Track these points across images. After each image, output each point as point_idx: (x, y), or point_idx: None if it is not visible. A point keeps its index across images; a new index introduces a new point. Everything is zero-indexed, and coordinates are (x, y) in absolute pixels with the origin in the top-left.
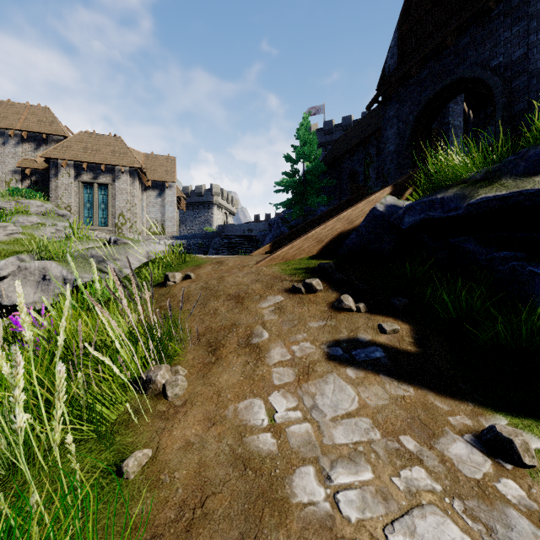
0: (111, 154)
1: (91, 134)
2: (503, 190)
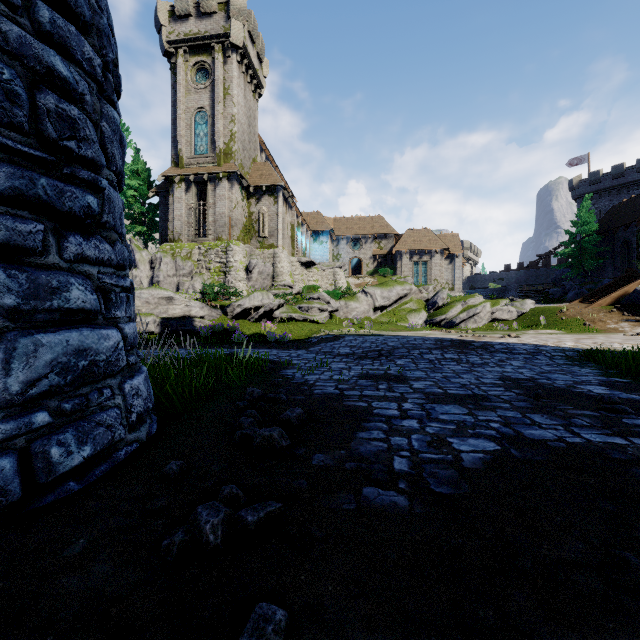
0: (428, 242)
1: (413, 230)
2: None
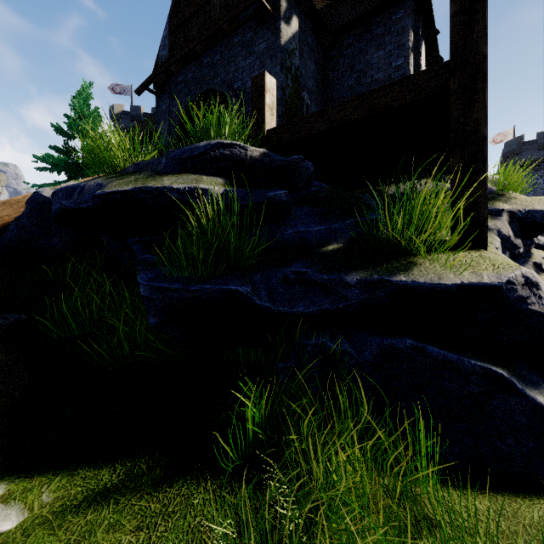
0: None
1: None
2: (131, 184)
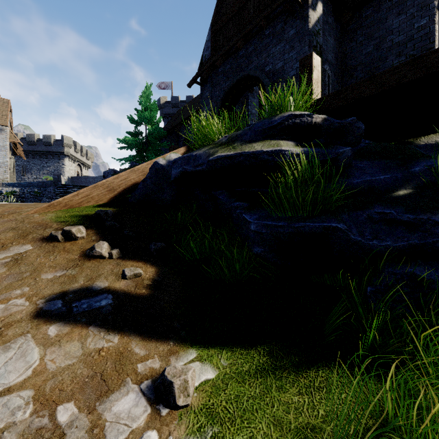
0: None
1: None
2: (232, 151)
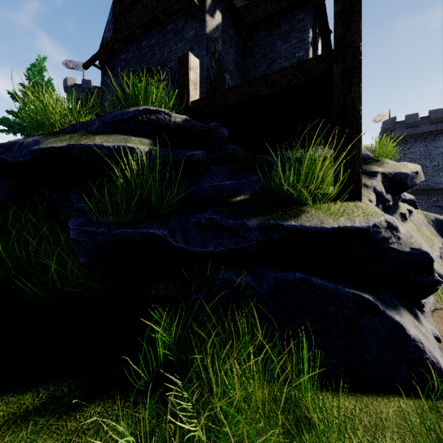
0: None
1: None
2: (65, 141)
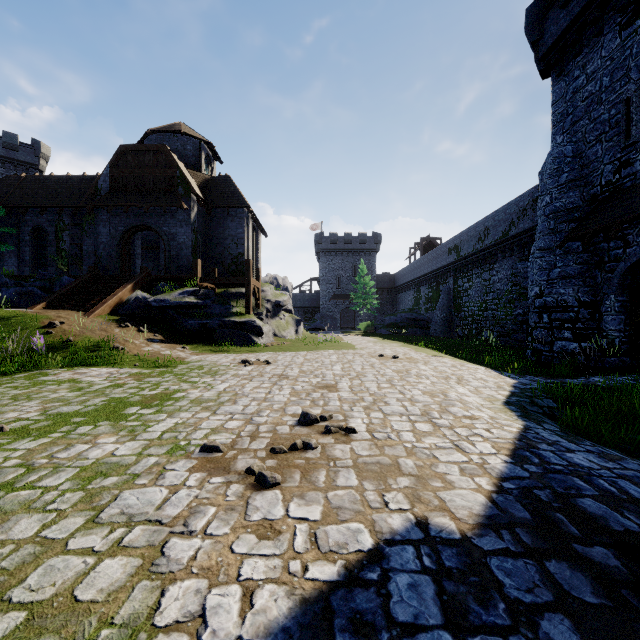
0: None
1: None
2: (180, 300)
